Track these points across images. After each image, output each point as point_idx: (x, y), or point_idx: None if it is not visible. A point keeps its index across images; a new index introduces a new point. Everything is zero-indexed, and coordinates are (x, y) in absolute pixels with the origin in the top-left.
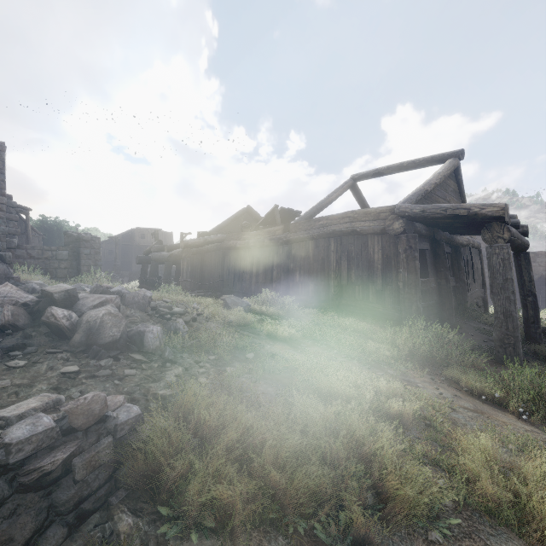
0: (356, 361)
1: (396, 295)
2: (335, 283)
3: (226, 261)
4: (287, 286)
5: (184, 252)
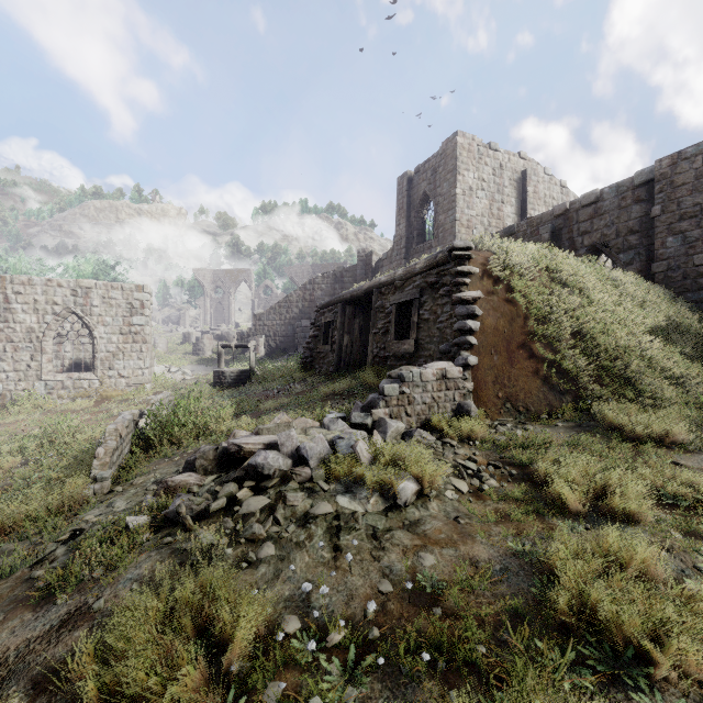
0: None
1: None
2: None
3: None
4: None
5: None
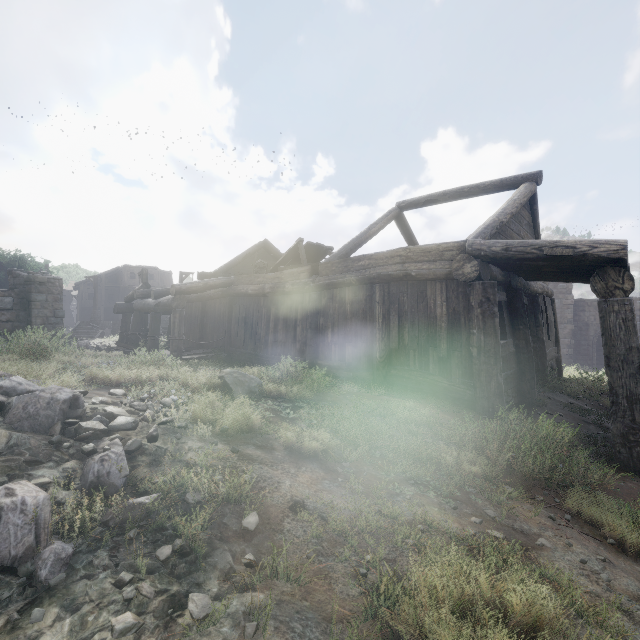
0: (432, 492)
1: (467, 365)
2: (382, 346)
3: (234, 312)
4: (315, 347)
5: (176, 301)
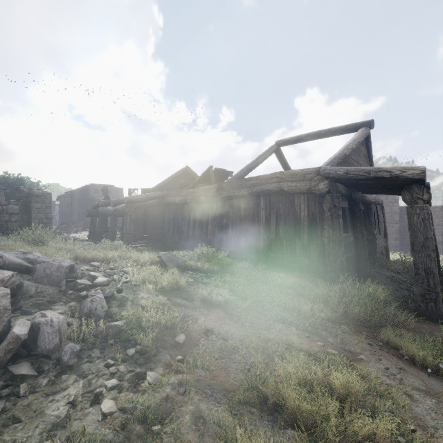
0: (293, 327)
1: (321, 250)
2: (265, 237)
3: (166, 215)
4: (220, 238)
5: (128, 207)
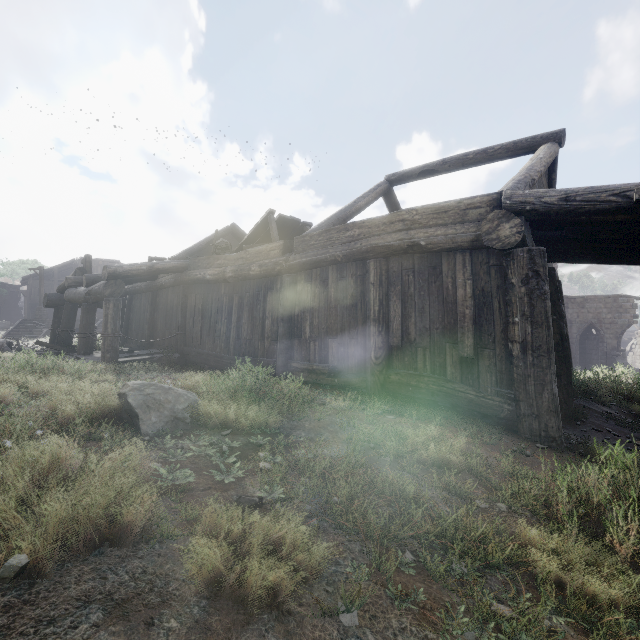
0: None
1: (504, 369)
2: (378, 343)
3: (189, 303)
4: (288, 345)
5: (110, 287)
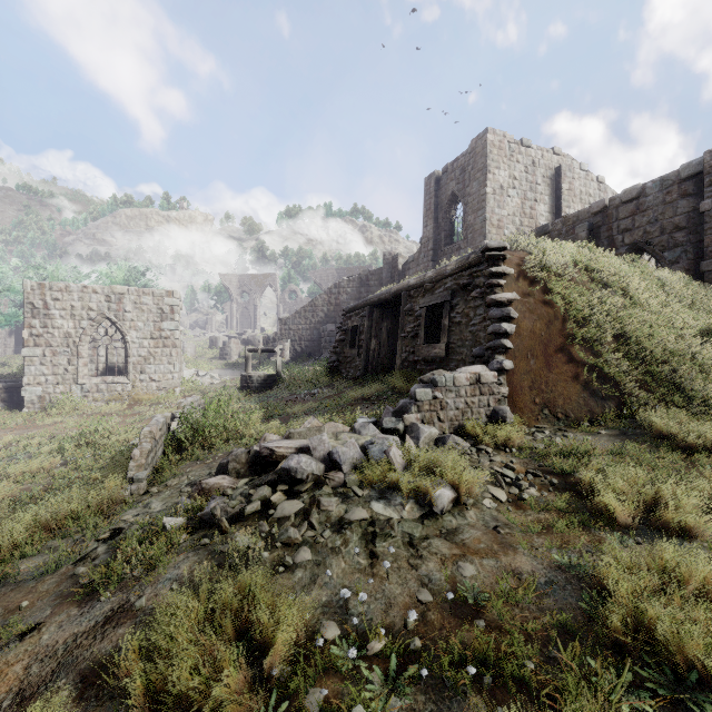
0: None
1: None
2: None
3: None
4: None
5: None
